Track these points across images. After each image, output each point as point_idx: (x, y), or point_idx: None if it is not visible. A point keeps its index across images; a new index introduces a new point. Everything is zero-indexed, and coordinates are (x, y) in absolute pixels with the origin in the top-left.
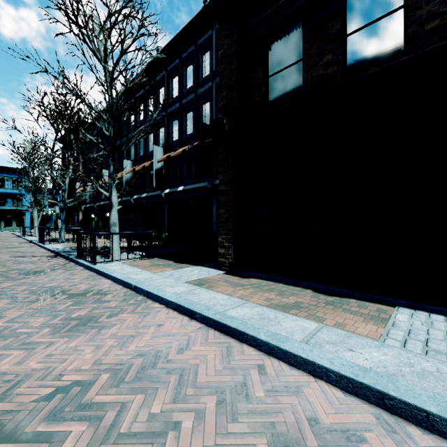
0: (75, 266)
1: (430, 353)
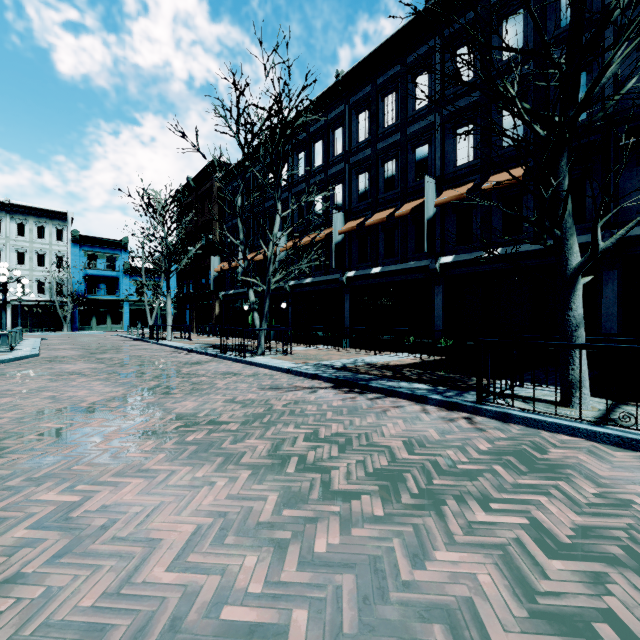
0: (530, 430)
1: None
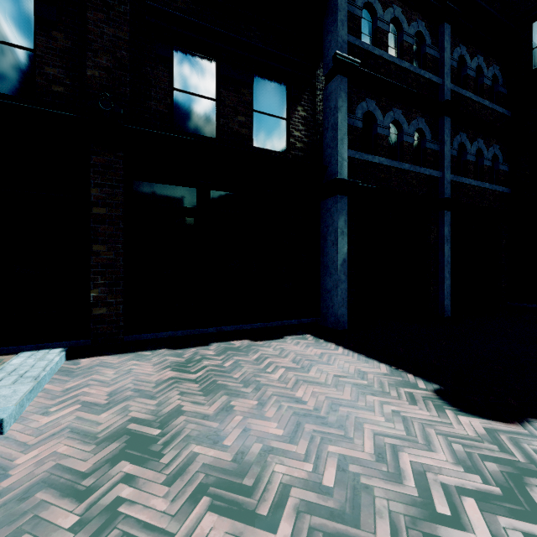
0: None
1: (19, 381)
